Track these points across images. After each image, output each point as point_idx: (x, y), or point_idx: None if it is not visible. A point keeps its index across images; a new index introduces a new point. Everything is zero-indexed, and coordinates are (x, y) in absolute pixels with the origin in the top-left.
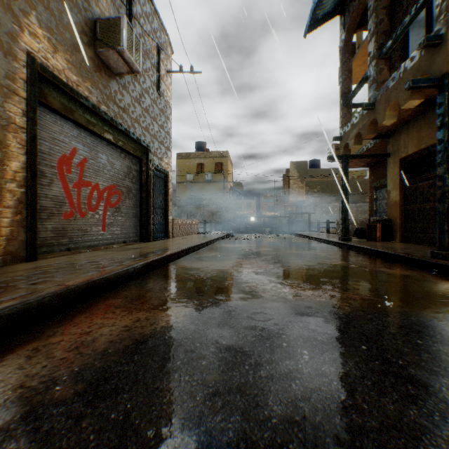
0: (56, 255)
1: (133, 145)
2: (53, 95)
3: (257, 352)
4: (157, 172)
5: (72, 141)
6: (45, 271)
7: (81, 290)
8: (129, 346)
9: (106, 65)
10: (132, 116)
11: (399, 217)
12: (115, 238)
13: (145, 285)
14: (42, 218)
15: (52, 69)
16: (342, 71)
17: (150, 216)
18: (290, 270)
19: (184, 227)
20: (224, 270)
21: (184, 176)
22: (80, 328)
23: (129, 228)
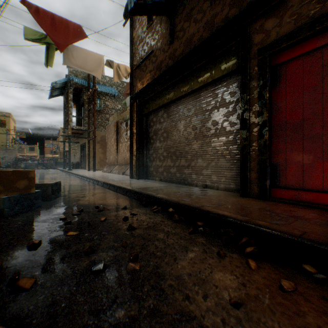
0: None
1: None
2: None
3: None
4: None
5: None
6: None
7: None
8: None
9: None
10: None
11: (80, 162)
12: None
13: None
14: None
15: None
16: (64, 114)
17: None
18: None
19: None
20: None
21: None
22: None
23: None
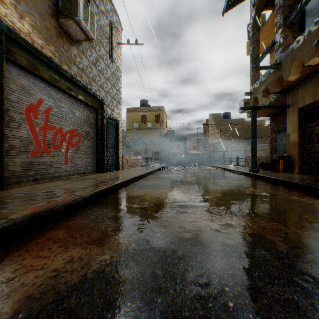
0: (22, 185)
1: (90, 98)
2: (21, 54)
3: None
4: (110, 120)
5: (39, 93)
6: (2, 201)
7: (23, 223)
8: (47, 306)
9: (67, 34)
10: (89, 75)
11: (297, 154)
12: (76, 171)
13: (90, 214)
14: (11, 155)
15: (19, 32)
16: (252, 42)
17: (104, 153)
18: (216, 198)
19: (131, 162)
20: (161, 198)
21: (132, 124)
22: (5, 272)
23: (87, 162)
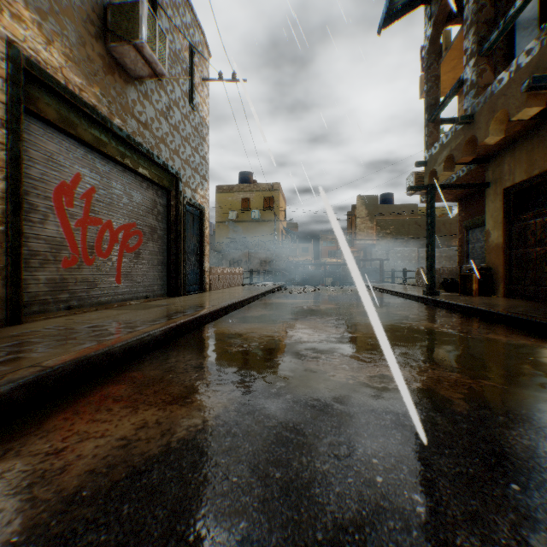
0: (50, 316)
1: (158, 172)
2: (47, 101)
3: (334, 497)
4: (190, 207)
5: (75, 164)
6: (24, 341)
7: (65, 372)
8: (119, 483)
9: (121, 66)
10: (156, 134)
11: (502, 265)
12: (134, 292)
13: (165, 360)
14: (32, 266)
15: (45, 66)
16: (427, 77)
17: (180, 263)
18: (365, 337)
19: (225, 277)
20: (276, 337)
21: (225, 214)
22: (49, 442)
23: (153, 279)
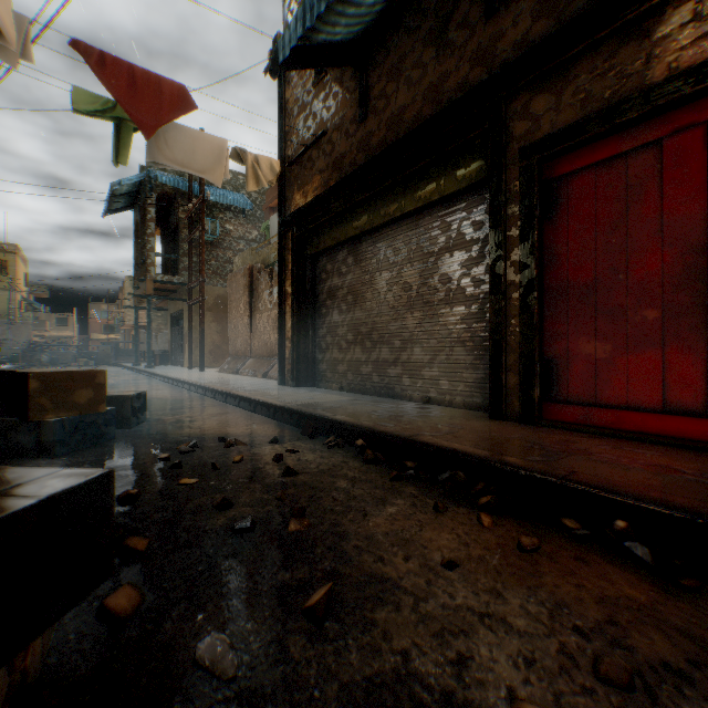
0: None
1: None
2: None
3: None
4: None
5: None
6: None
7: None
8: None
9: None
10: None
11: (171, 350)
12: None
13: None
14: None
15: None
16: (135, 248)
17: None
18: None
19: None
20: None
21: None
22: None
23: None
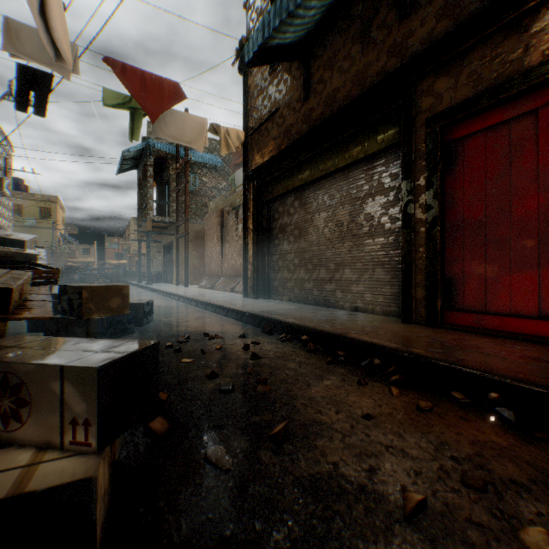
0: None
1: None
2: None
3: None
4: None
5: None
6: None
7: None
8: None
9: None
10: None
11: (163, 271)
12: None
13: None
14: None
15: None
16: (138, 197)
17: None
18: None
19: None
20: None
21: None
22: None
23: None
